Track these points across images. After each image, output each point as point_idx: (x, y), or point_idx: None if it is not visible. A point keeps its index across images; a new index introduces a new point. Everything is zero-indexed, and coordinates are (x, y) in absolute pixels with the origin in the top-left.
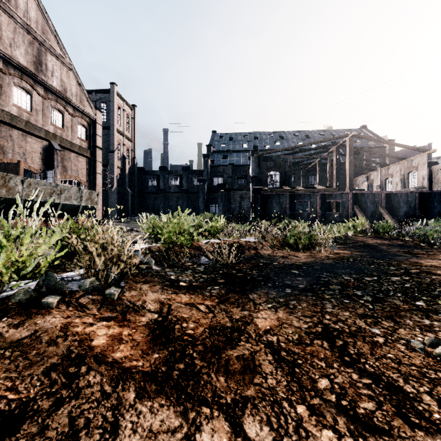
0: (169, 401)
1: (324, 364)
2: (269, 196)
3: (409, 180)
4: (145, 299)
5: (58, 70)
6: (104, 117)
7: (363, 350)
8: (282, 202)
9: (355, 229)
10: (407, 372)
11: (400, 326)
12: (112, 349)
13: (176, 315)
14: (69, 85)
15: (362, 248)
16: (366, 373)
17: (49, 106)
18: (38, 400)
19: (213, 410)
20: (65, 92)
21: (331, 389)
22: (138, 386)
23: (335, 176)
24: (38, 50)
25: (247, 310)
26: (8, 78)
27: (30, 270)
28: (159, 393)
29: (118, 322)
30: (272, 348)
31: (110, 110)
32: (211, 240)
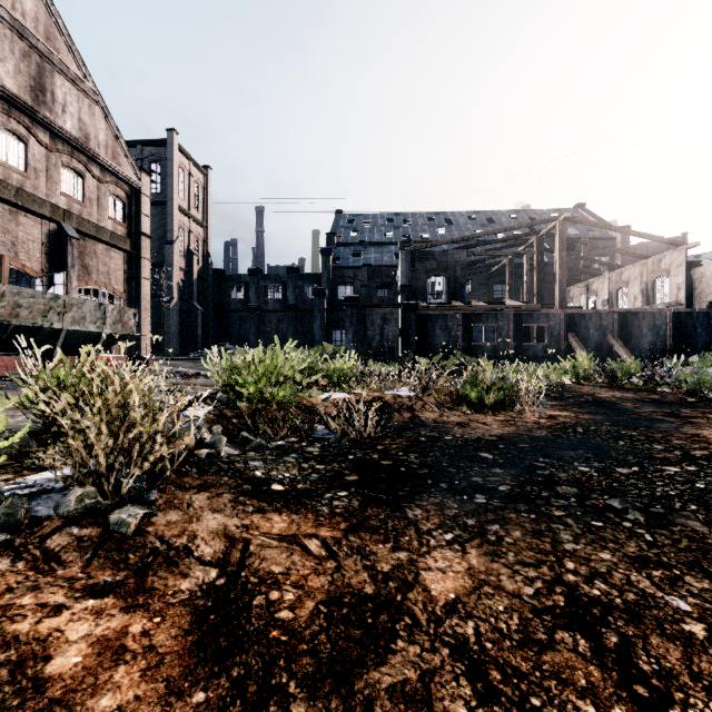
0: None
1: (592, 708)
2: (430, 316)
3: (656, 291)
4: (196, 530)
5: (75, 103)
6: (157, 186)
7: (670, 662)
8: (450, 328)
9: (577, 373)
10: None
11: None
12: (93, 685)
13: (257, 570)
14: (94, 128)
15: (591, 406)
16: None
17: (59, 163)
18: None
19: None
20: (86, 141)
21: None
22: None
23: (537, 284)
24: (38, 67)
25: (404, 549)
26: None
27: None
28: None
29: (124, 597)
30: (467, 659)
31: (167, 174)
32: (334, 393)
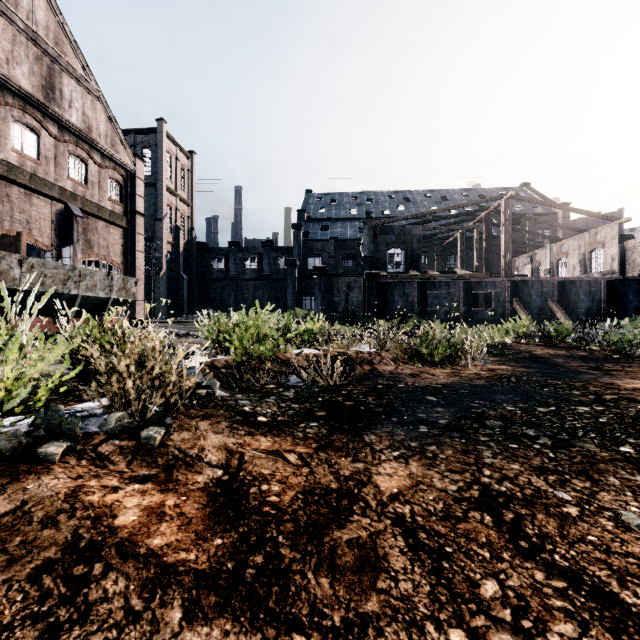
0: (238, 624)
1: (487, 553)
2: (389, 284)
3: (592, 261)
4: (204, 445)
5: (79, 99)
6: (148, 169)
7: (548, 529)
8: (408, 294)
9: (517, 334)
10: (622, 568)
11: (601, 487)
12: (147, 532)
13: (251, 472)
14: (96, 120)
15: (527, 361)
16: (556, 569)
17: (66, 152)
18: (17, 629)
19: (312, 639)
20: (89, 132)
21: (502, 599)
22: (187, 598)
23: (485, 255)
24: (49, 69)
25: (361, 461)
26: (4, 109)
27: (25, 399)
28: (222, 609)
29: (158, 484)
30: (404, 526)
31: (157, 159)
32: (305, 349)
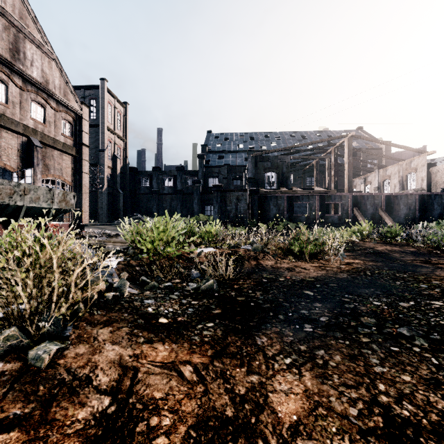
0: None
1: None
2: (267, 197)
3: (408, 181)
4: (97, 361)
5: (39, 60)
6: (94, 114)
7: None
8: (279, 204)
9: (362, 234)
10: None
11: None
12: None
13: (142, 396)
14: (52, 76)
15: (373, 256)
16: None
17: (29, 99)
18: None
19: None
20: (46, 84)
21: None
22: None
23: (334, 177)
24: (14, 36)
25: (255, 372)
26: None
27: None
28: None
29: (27, 430)
30: None
31: (100, 107)
32: (205, 248)
